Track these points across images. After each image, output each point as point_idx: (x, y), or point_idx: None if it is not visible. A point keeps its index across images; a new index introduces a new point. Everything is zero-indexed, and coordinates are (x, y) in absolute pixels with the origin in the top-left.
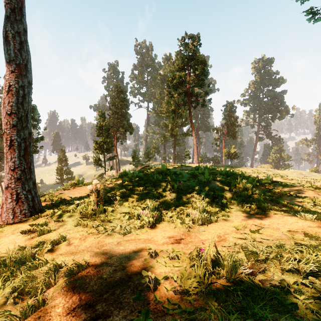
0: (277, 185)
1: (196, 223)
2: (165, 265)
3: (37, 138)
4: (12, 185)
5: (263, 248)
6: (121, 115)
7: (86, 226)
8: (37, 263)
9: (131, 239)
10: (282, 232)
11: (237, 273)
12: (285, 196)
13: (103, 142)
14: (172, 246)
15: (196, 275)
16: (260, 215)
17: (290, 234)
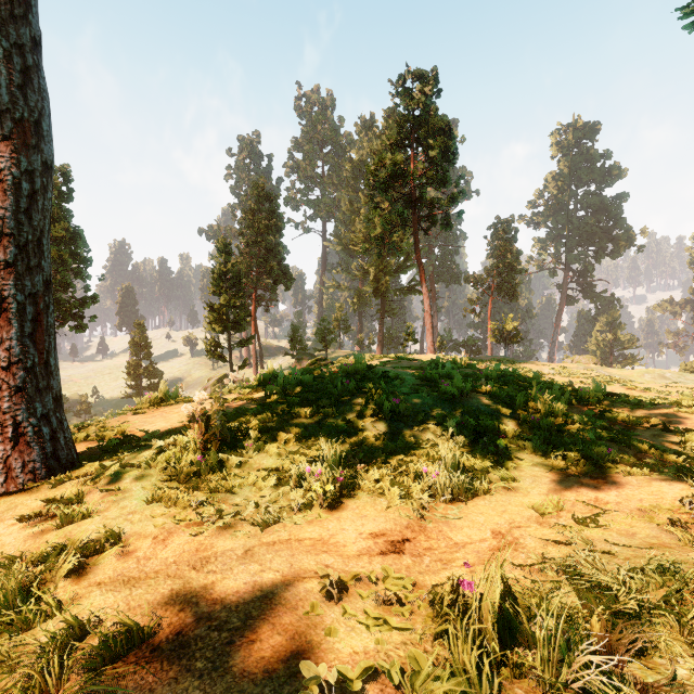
0: (617, 402)
1: (438, 497)
2: (365, 626)
3: (85, 299)
4: (3, 405)
5: (622, 573)
6: (265, 248)
7: (174, 505)
8: (32, 611)
9: (279, 541)
10: (657, 526)
11: (573, 663)
12: (638, 428)
13: (226, 306)
14: (383, 562)
15: (455, 665)
16: (590, 477)
17: (683, 534)
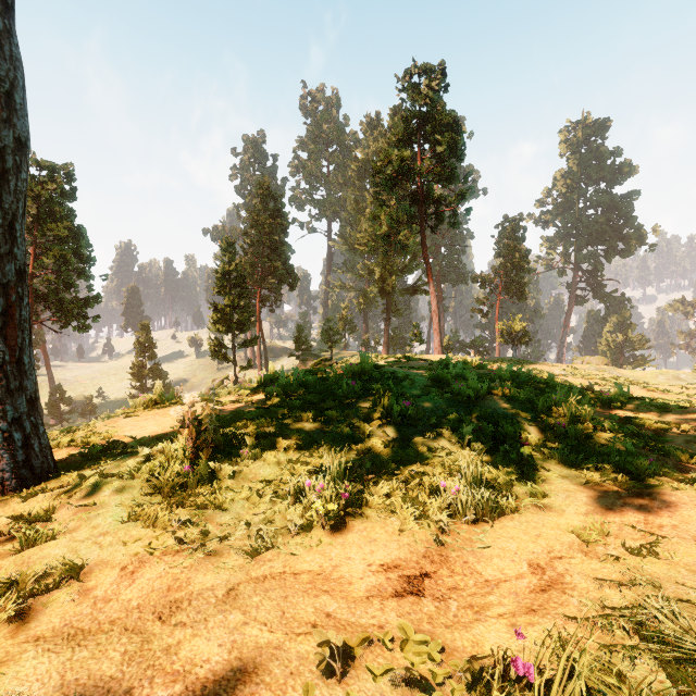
0: (641, 405)
1: (459, 517)
2: None
3: (88, 299)
4: None
5: None
6: (270, 247)
7: (153, 524)
8: None
9: (271, 576)
10: None
11: None
12: (669, 434)
13: (230, 307)
14: (399, 609)
15: None
16: (633, 492)
17: None
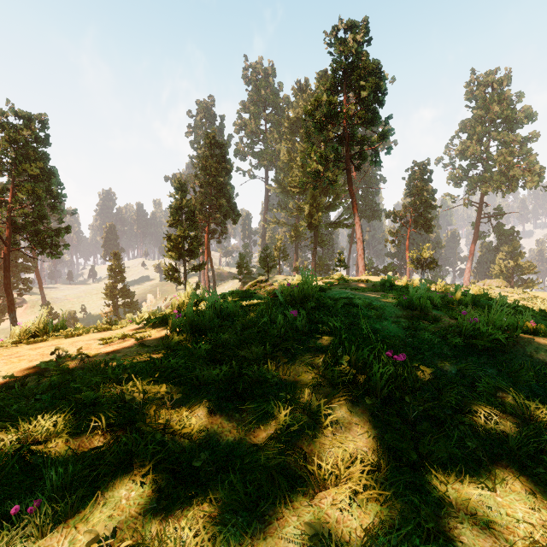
0: None
1: None
2: None
3: (59, 230)
4: None
5: None
6: (216, 187)
7: None
8: None
9: None
10: None
11: None
12: None
13: (181, 237)
14: None
15: None
16: None
17: None
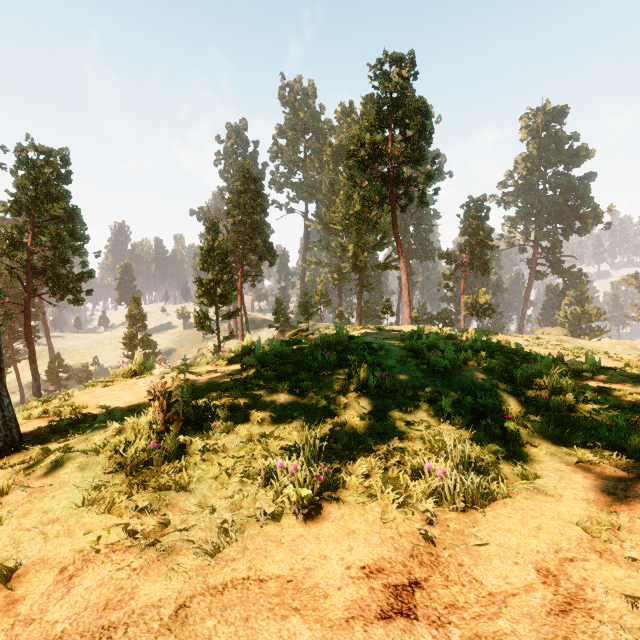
0: (612, 375)
1: (447, 503)
2: None
3: (82, 274)
4: None
5: None
6: (251, 226)
7: (108, 509)
8: None
9: (232, 584)
10: None
11: None
12: None
13: (214, 281)
14: None
15: None
16: (632, 473)
17: None
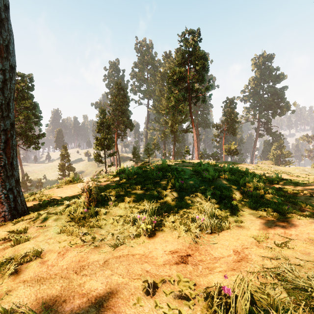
0: (286, 182)
1: (204, 231)
2: None
3: (39, 135)
4: None
5: (310, 279)
6: (121, 111)
7: (71, 234)
8: None
9: (122, 256)
10: None
11: None
12: (298, 195)
13: (103, 138)
14: (177, 269)
15: None
16: (280, 220)
17: None
